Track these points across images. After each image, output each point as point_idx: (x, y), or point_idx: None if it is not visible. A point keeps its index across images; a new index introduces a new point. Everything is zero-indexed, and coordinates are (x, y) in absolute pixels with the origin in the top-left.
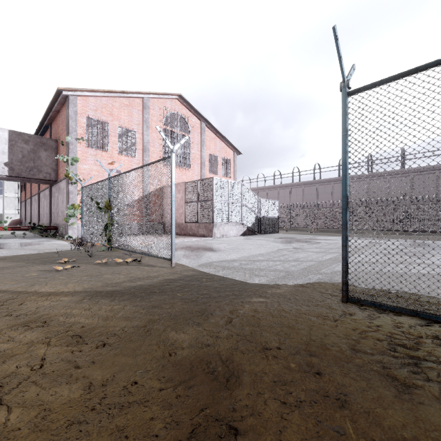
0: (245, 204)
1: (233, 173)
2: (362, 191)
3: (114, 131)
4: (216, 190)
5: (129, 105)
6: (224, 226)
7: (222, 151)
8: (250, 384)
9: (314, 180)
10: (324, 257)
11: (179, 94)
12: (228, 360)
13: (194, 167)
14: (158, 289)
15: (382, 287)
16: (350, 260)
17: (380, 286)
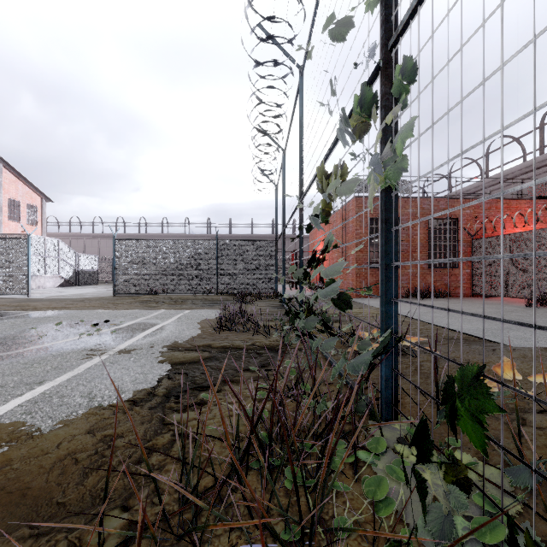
0: (63, 258)
1: (42, 222)
2: None
3: None
4: (32, 246)
5: None
6: (40, 278)
7: (27, 197)
8: (87, 300)
9: (140, 233)
10: None
11: None
12: (82, 300)
13: None
14: (40, 300)
15: (123, 289)
16: None
17: (123, 289)
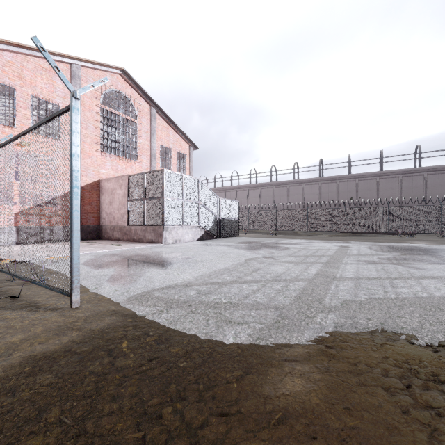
0: (203, 203)
1: (189, 170)
2: (314, 194)
3: (25, 102)
4: (167, 185)
5: (49, 69)
6: (177, 229)
7: (177, 144)
8: None
9: (271, 182)
10: (309, 271)
11: (122, 69)
12: None
13: (142, 159)
14: None
15: None
16: (343, 275)
17: None
